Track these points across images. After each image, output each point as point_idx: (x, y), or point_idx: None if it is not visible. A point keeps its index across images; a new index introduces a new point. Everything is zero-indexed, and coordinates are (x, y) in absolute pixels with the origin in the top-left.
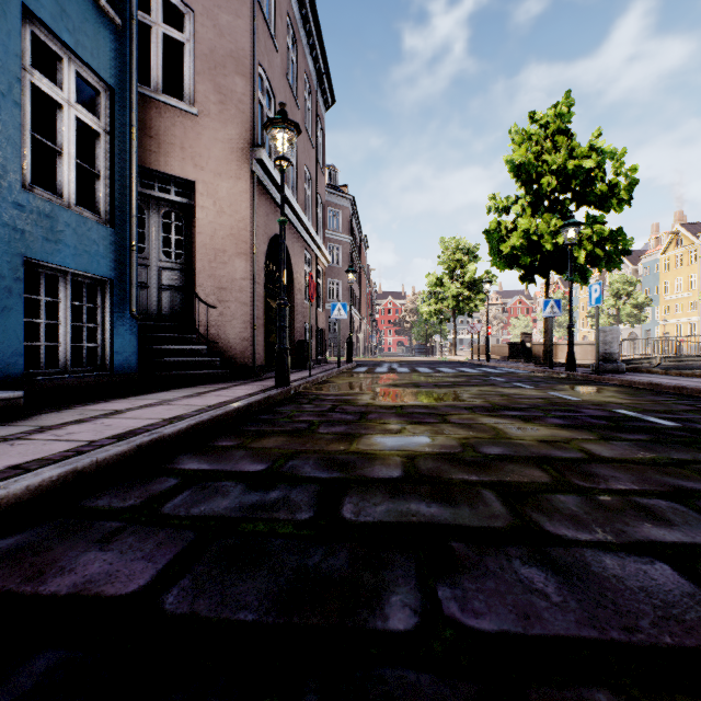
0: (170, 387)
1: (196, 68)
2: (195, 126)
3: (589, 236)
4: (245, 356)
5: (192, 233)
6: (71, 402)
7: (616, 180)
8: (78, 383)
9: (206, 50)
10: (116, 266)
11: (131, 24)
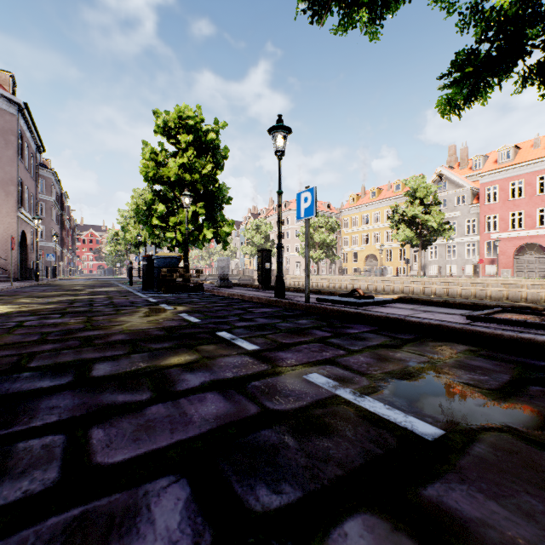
0: None
1: None
2: None
3: None
4: (15, 274)
5: None
6: None
7: None
8: None
9: (1, 180)
10: None
11: None
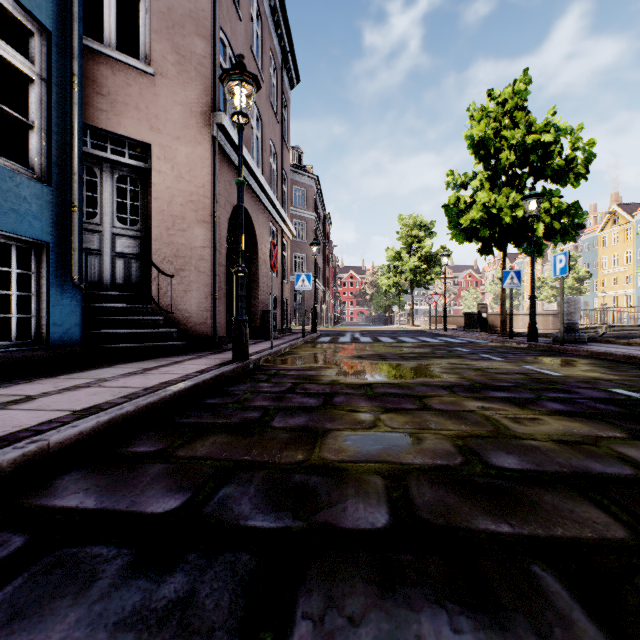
0: (119, 361)
1: (152, 26)
2: (151, 86)
3: (547, 209)
4: (206, 327)
5: (149, 199)
6: None
7: (573, 154)
8: (1, 360)
9: (163, 8)
10: (54, 228)
11: None
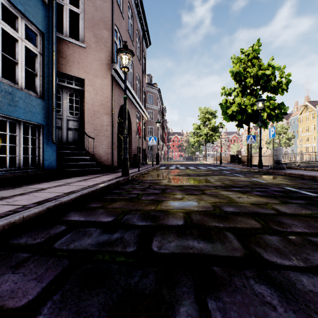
0: (72, 176)
1: (85, 25)
2: (84, 53)
3: (268, 106)
4: (108, 161)
5: (83, 103)
6: (22, 184)
7: (280, 80)
8: (26, 175)
9: (89, 17)
10: (45, 118)
11: (53, 2)
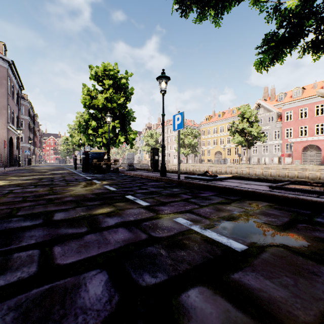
0: None
1: None
2: None
3: None
4: (6, 163)
5: None
6: None
7: None
8: None
9: None
10: None
11: None
